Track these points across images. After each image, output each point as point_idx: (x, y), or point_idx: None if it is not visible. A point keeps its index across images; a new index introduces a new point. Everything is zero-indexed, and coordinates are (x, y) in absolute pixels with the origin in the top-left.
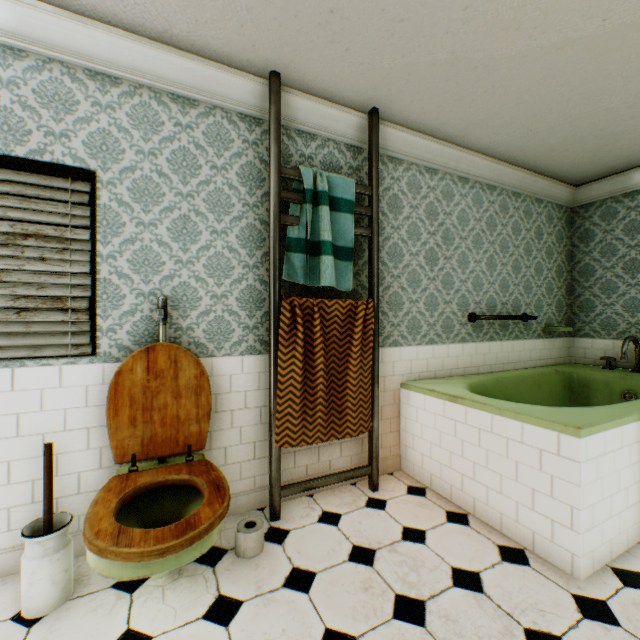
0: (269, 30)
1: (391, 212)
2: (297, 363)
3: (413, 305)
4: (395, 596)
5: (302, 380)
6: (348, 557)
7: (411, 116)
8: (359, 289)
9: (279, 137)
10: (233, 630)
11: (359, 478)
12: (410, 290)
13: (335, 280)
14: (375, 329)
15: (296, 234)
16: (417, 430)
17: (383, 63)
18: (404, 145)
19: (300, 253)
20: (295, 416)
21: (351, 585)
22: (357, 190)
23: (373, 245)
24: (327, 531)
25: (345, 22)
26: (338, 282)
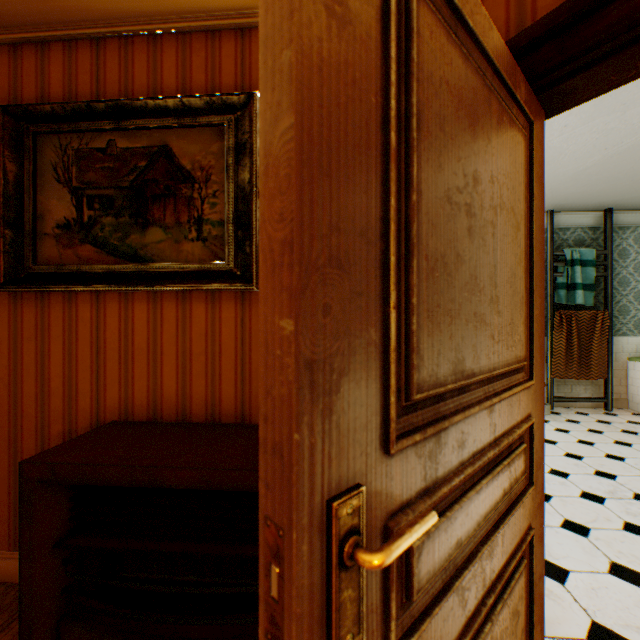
0: (553, 203)
1: (620, 258)
2: (562, 340)
3: (637, 312)
4: (621, 429)
5: (564, 348)
6: (595, 421)
7: (634, 206)
8: (596, 304)
9: (552, 239)
10: (549, 423)
11: (596, 406)
12: (635, 303)
13: (583, 301)
14: (608, 325)
15: (560, 281)
16: (639, 384)
17: (614, 199)
18: (630, 219)
19: (562, 289)
20: (561, 364)
21: (598, 425)
22: (596, 254)
23: (607, 281)
24: (581, 415)
25: (593, 196)
26: (584, 302)
